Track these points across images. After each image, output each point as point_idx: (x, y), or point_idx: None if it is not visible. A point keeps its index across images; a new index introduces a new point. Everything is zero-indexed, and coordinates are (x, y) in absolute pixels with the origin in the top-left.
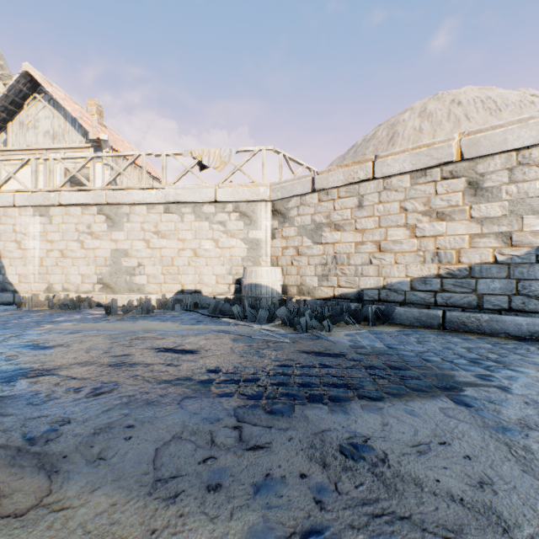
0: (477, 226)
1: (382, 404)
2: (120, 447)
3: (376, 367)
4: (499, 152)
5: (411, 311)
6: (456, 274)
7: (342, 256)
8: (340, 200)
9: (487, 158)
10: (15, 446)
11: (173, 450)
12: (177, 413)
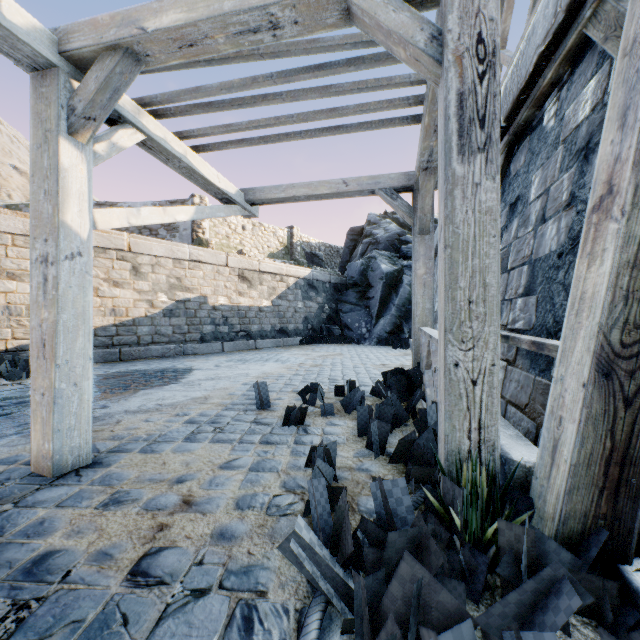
0: (138, 294)
1: (191, 374)
2: (181, 395)
3: (156, 372)
4: (149, 254)
5: (98, 352)
6: (127, 324)
7: (20, 307)
8: (17, 248)
9: (143, 255)
10: (159, 407)
11: (191, 390)
12: (160, 392)
